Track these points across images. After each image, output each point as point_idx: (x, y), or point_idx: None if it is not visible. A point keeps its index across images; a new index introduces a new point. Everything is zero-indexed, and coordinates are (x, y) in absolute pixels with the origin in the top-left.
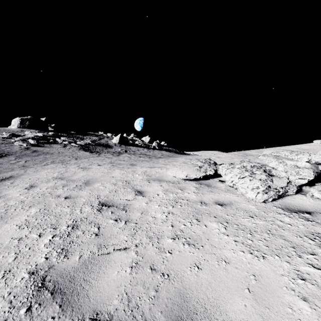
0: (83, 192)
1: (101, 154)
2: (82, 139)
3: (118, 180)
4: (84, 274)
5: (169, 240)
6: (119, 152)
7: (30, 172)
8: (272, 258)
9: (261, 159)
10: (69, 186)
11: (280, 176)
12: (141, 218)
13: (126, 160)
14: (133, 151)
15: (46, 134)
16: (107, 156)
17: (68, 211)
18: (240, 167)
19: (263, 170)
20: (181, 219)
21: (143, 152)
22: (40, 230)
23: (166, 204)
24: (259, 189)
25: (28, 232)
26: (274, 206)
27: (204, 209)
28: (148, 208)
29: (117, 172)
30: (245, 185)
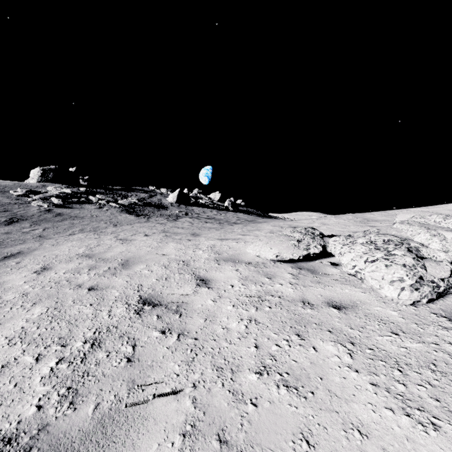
0: (116, 280)
1: (150, 218)
2: (125, 197)
3: (171, 259)
4: (97, 448)
5: (251, 376)
6: (176, 215)
7: (47, 245)
8: (451, 429)
9: (399, 229)
10: (98, 269)
11: (437, 259)
12: (204, 329)
13: (186, 228)
14: (197, 213)
15: (76, 190)
16: (159, 221)
17: (91, 313)
18: (365, 242)
19: (406, 249)
20: (271, 334)
21: (211, 215)
22: (41, 348)
23: (245, 304)
24: (404, 283)
25: (21, 352)
26: (431, 313)
27: (309, 316)
28: (216, 310)
29: (171, 246)
30: (377, 275)
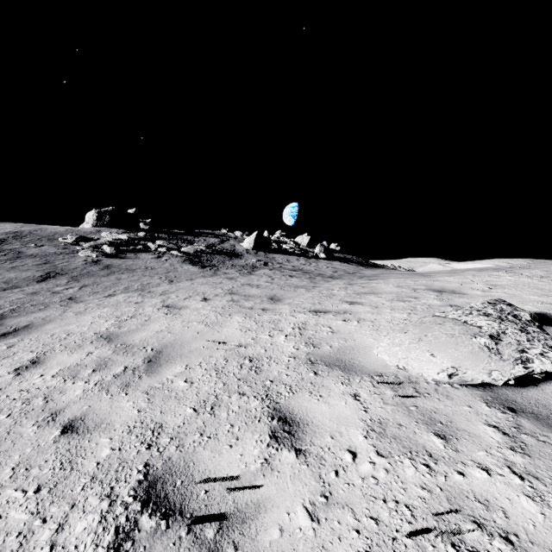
0: (123, 405)
1: (218, 270)
2: (191, 243)
3: (231, 354)
4: None
5: None
6: (252, 266)
7: (70, 314)
8: None
9: None
10: (108, 369)
11: None
12: None
13: (263, 286)
14: (279, 263)
15: (133, 236)
16: (228, 275)
17: (18, 527)
18: None
19: None
20: None
21: (298, 264)
22: None
23: None
24: None
25: None
26: None
27: None
28: None
29: (236, 323)
30: None
